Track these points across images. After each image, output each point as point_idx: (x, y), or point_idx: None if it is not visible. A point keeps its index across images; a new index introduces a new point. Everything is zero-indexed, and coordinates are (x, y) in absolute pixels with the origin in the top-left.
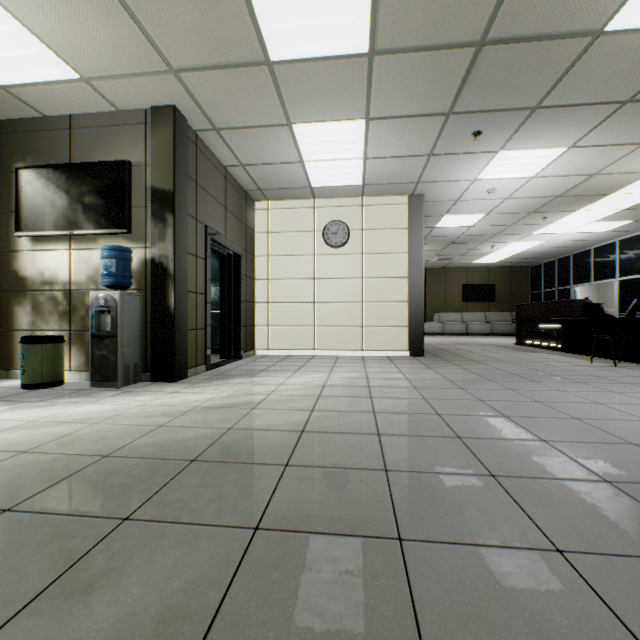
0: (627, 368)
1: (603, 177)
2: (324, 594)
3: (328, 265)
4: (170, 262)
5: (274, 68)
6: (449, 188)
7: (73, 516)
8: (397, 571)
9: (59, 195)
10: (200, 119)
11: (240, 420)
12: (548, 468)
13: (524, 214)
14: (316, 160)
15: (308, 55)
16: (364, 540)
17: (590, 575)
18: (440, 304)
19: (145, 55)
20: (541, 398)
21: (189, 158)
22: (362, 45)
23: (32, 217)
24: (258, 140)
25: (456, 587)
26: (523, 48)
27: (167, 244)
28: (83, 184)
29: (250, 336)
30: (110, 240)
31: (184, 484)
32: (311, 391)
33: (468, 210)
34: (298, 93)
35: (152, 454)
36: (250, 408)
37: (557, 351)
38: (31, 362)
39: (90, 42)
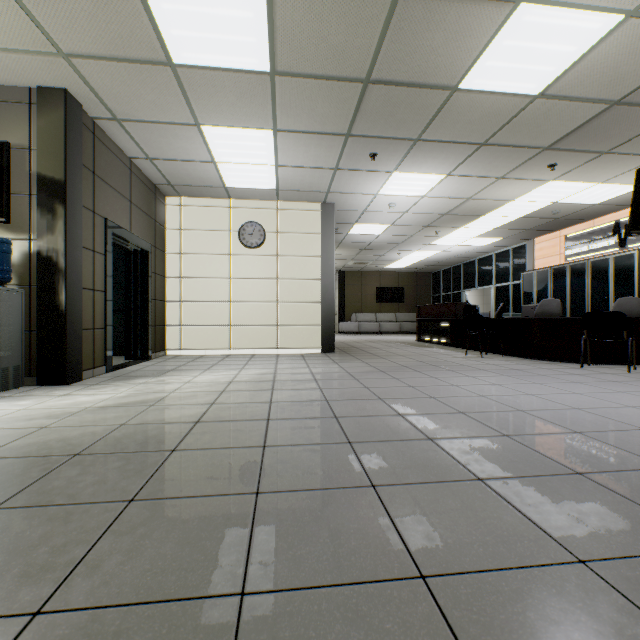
0: (490, 358)
1: (476, 201)
2: (181, 536)
3: (244, 265)
4: (61, 256)
5: (178, 70)
6: (356, 200)
7: None
8: (247, 514)
9: None
10: (98, 107)
11: (135, 416)
12: (394, 434)
13: (421, 227)
14: (229, 162)
15: (212, 64)
16: (227, 497)
17: (386, 497)
18: (357, 305)
19: (27, 33)
20: (415, 384)
21: (85, 146)
22: (264, 64)
23: None
24: (166, 136)
25: (289, 517)
26: (401, 91)
27: (57, 237)
28: None
29: (161, 336)
30: None
31: (63, 475)
32: (216, 387)
33: (375, 220)
34: (205, 97)
35: (30, 453)
36: (149, 405)
37: (446, 346)
38: None
39: None
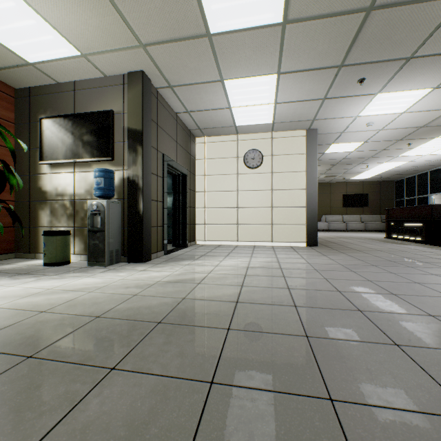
0: None
1: None
2: None
3: (247, 181)
4: (140, 179)
5: (212, 39)
6: (337, 123)
7: (75, 364)
8: (335, 431)
9: (67, 135)
10: (160, 80)
11: (190, 292)
12: None
13: (393, 141)
14: (240, 106)
15: (237, 27)
16: (300, 399)
17: None
18: (326, 209)
19: (123, 35)
20: (418, 280)
21: (152, 107)
22: (278, 16)
23: (50, 151)
24: (199, 93)
25: None
26: (404, 10)
27: (138, 167)
28: (82, 127)
29: (193, 231)
30: (100, 165)
31: (154, 341)
32: (239, 271)
33: (350, 139)
34: (229, 56)
35: (130, 316)
36: (196, 283)
37: (420, 243)
38: (49, 248)
39: (87, 28)
